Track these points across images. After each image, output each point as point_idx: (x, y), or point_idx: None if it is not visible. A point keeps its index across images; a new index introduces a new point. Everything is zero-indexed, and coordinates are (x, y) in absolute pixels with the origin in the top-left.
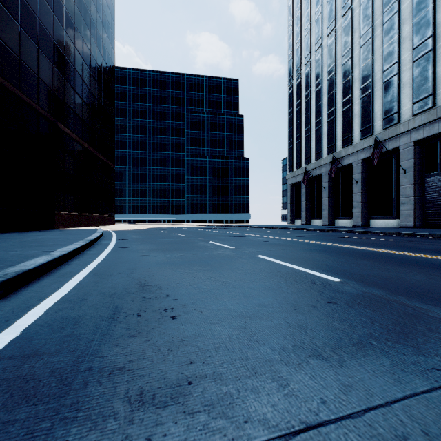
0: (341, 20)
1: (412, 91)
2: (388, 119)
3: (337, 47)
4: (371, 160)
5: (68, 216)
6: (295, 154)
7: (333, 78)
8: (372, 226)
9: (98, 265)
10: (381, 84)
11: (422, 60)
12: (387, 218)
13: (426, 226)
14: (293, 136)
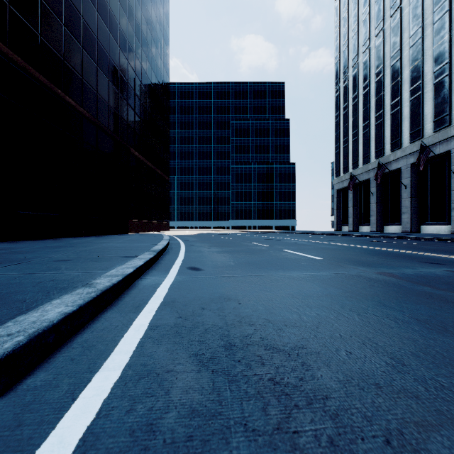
0: (389, 20)
1: None
2: (438, 122)
3: (386, 48)
4: (417, 166)
5: (137, 223)
6: (342, 159)
7: (381, 80)
8: (423, 232)
9: (185, 251)
10: (431, 85)
11: None
12: (439, 224)
13: None
14: (340, 140)
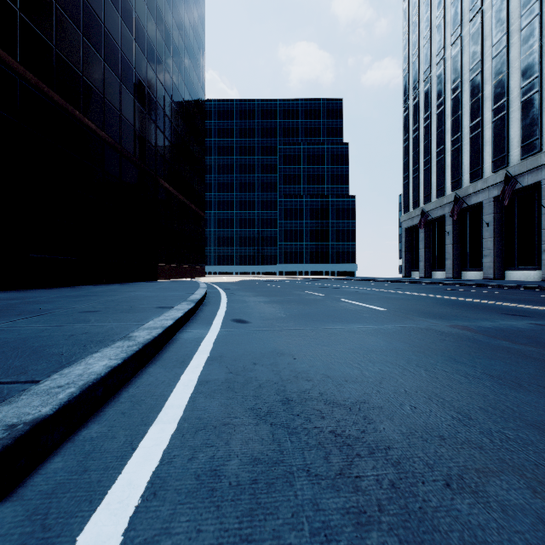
0: (468, 25)
1: None
2: (526, 147)
3: (464, 58)
4: (500, 200)
5: (167, 268)
6: (412, 191)
7: (458, 97)
8: (508, 279)
9: (227, 301)
10: (518, 104)
11: None
12: (527, 270)
13: None
14: (409, 168)
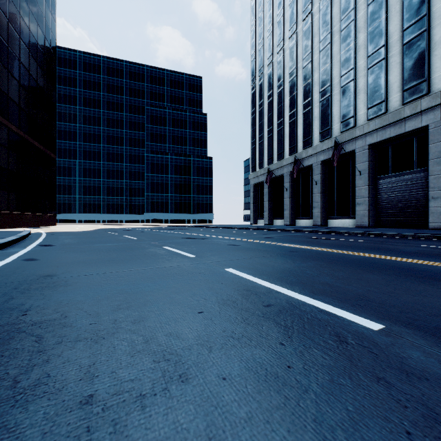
0: (302, 24)
1: (367, 97)
2: (345, 123)
3: (298, 50)
4: (332, 161)
5: None
6: (258, 154)
7: (294, 80)
8: (330, 226)
9: None
10: (339, 89)
11: (375, 68)
12: (344, 218)
13: (379, 225)
14: (256, 136)
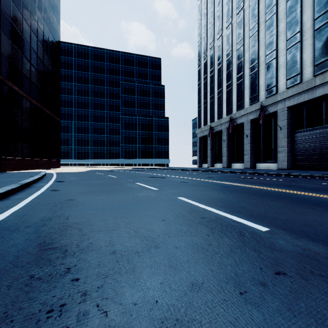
0: (236, 17)
1: (286, 71)
2: (269, 91)
3: (233, 37)
4: (258, 120)
5: (16, 161)
6: (203, 115)
7: (230, 59)
8: (258, 168)
9: (10, 215)
10: (264, 65)
11: (292, 48)
12: (268, 163)
13: (295, 168)
14: (201, 101)
